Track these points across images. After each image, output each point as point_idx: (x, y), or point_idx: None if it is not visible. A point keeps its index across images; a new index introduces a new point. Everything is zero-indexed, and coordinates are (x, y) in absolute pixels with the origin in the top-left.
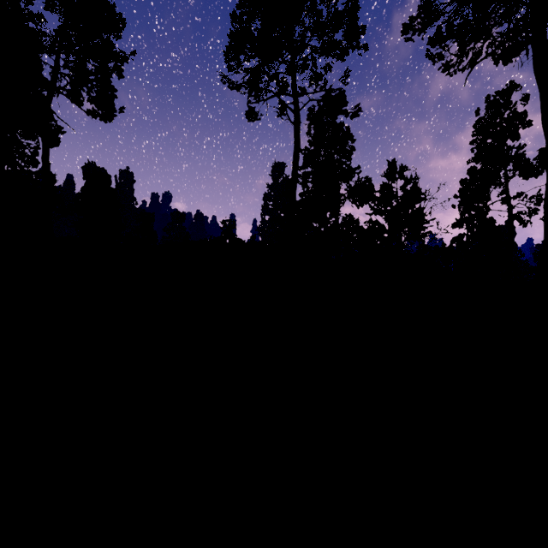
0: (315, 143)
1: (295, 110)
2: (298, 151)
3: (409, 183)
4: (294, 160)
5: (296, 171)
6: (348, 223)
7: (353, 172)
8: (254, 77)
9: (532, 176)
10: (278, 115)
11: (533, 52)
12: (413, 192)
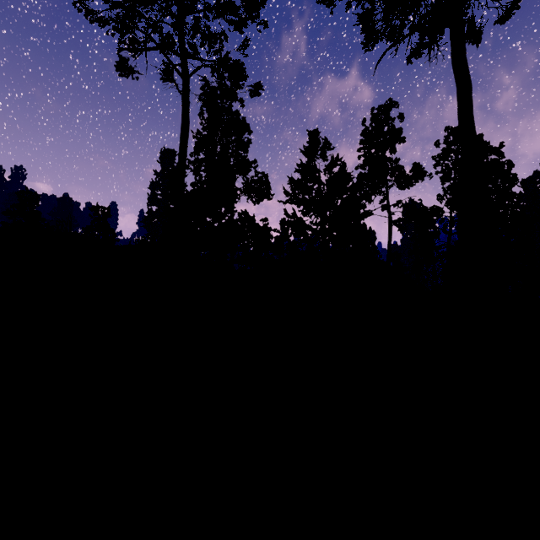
0: (209, 128)
1: (184, 74)
2: (187, 125)
3: (335, 165)
4: (183, 136)
5: (185, 150)
6: (243, 220)
7: (249, 165)
8: (127, 16)
9: (408, 187)
10: (162, 78)
11: (452, 39)
12: (344, 175)
